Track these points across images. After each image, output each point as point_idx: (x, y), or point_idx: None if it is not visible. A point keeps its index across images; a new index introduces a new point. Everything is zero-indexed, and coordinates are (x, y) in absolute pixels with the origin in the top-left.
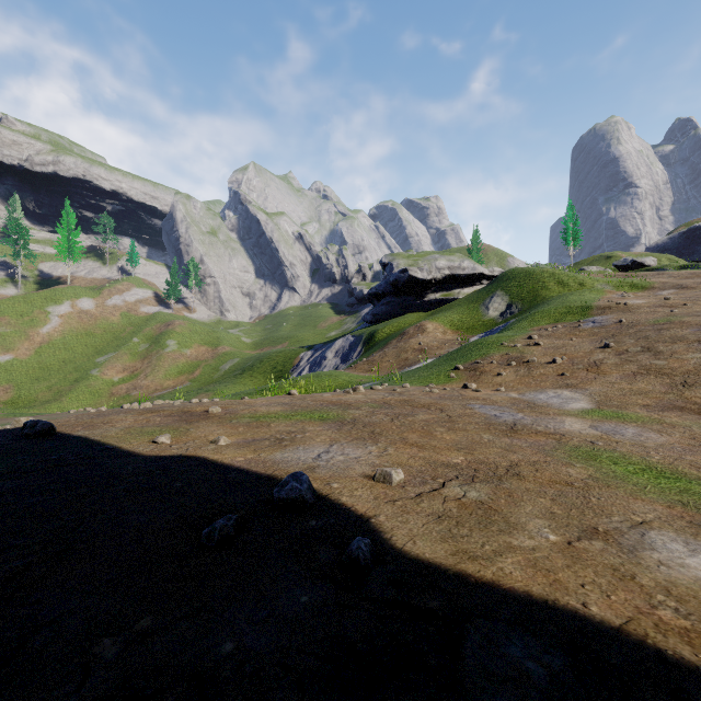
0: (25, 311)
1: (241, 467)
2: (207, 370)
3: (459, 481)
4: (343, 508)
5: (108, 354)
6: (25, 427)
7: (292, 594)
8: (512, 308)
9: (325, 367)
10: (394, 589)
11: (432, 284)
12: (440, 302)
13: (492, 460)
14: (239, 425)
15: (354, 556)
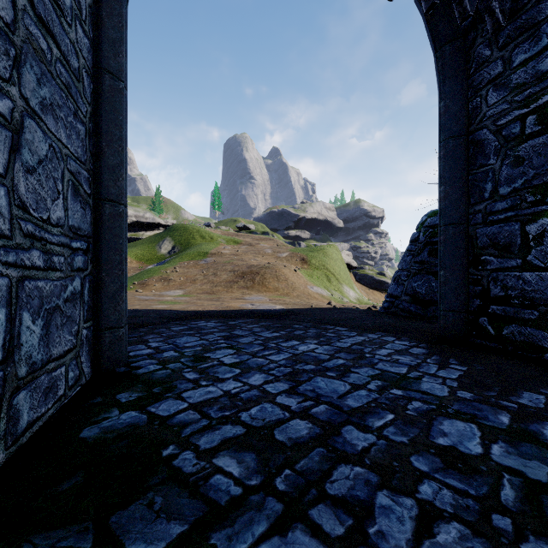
0: None
1: None
2: None
3: None
4: None
5: None
6: None
7: None
8: (175, 249)
9: None
10: None
11: None
12: (129, 240)
13: (135, 304)
14: None
15: None
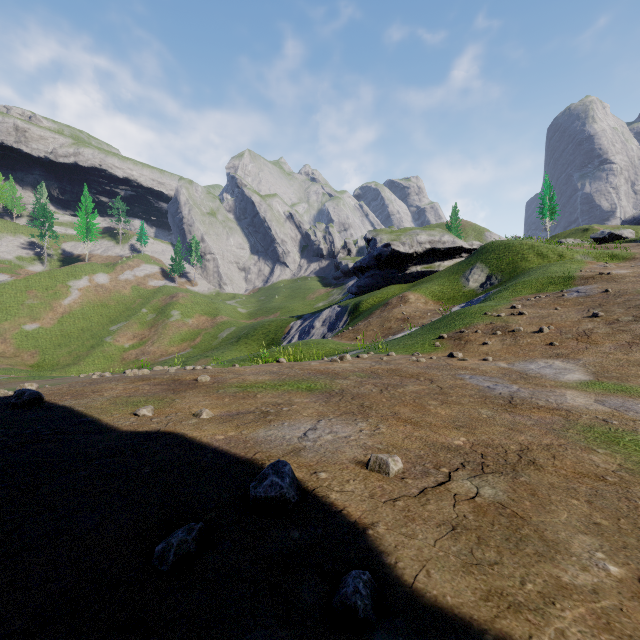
0: (50, 285)
1: (219, 447)
2: (207, 338)
3: (467, 471)
4: (332, 511)
5: (121, 323)
6: (12, 397)
7: None
8: (491, 279)
9: (313, 335)
10: None
11: (413, 257)
12: (421, 275)
13: (498, 442)
14: (225, 395)
15: (349, 604)
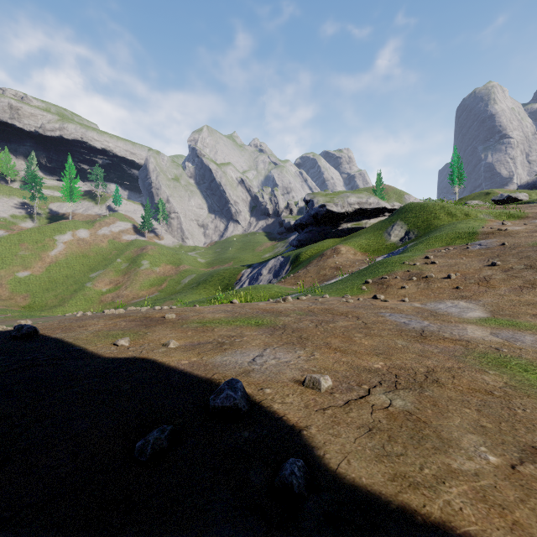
0: (39, 239)
1: (184, 370)
2: (171, 283)
3: (383, 388)
4: (275, 417)
5: (99, 271)
6: (13, 330)
7: (219, 533)
8: (409, 234)
9: (261, 281)
10: (333, 531)
11: (344, 216)
12: (351, 230)
13: (409, 366)
14: (188, 329)
15: (287, 483)
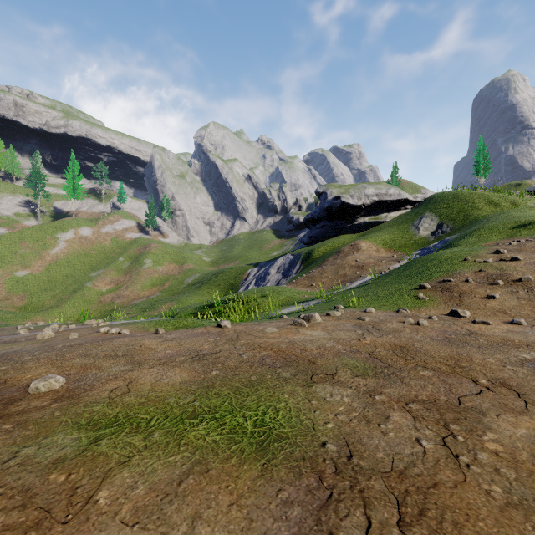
0: (40, 237)
1: None
2: (174, 283)
3: None
4: None
5: (100, 270)
6: None
7: None
8: (442, 227)
9: (269, 281)
10: None
11: (361, 209)
12: (369, 225)
13: None
14: (0, 494)
15: None
